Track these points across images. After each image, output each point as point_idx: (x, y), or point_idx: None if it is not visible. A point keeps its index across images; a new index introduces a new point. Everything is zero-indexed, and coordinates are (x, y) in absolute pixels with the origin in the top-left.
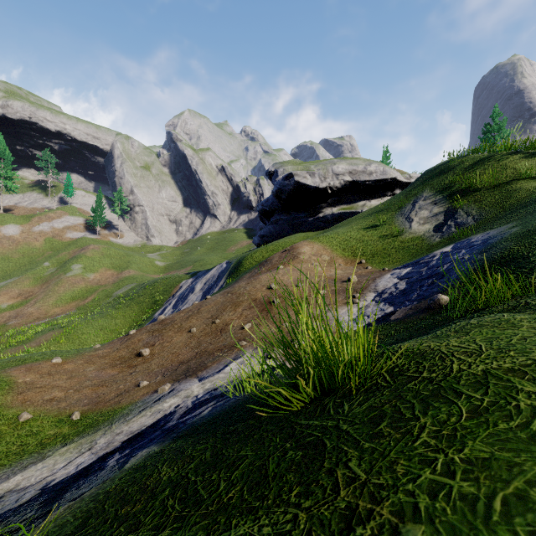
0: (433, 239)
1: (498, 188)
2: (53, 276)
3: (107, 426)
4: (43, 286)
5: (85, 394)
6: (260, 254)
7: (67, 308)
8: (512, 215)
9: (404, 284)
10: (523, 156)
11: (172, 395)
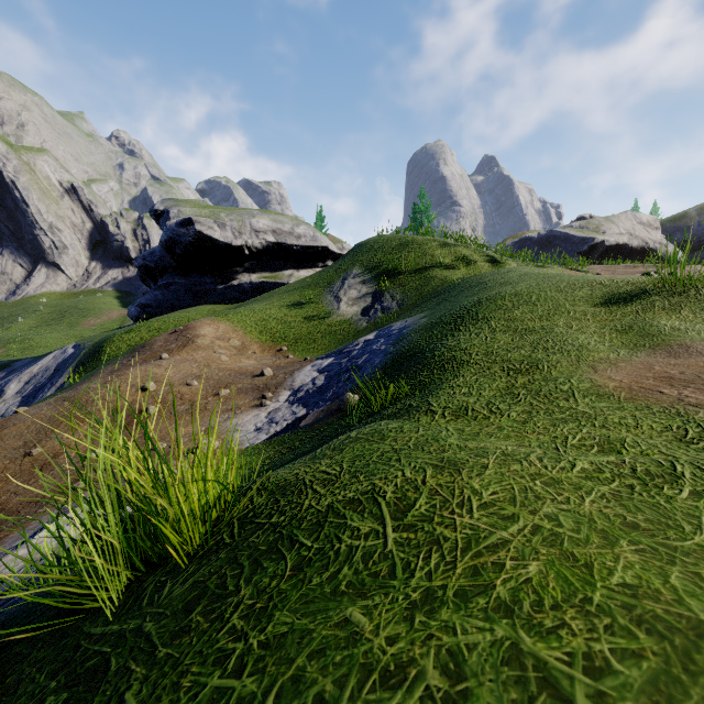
0: (360, 324)
1: (419, 273)
2: None
3: None
4: None
5: None
6: (137, 334)
7: None
8: (427, 304)
9: (323, 379)
10: (439, 244)
11: None
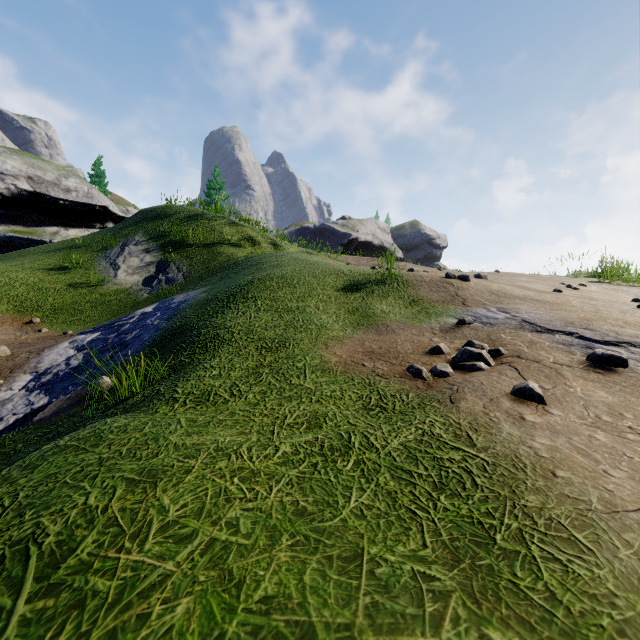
0: (141, 295)
1: (207, 247)
2: None
3: None
4: None
5: None
6: None
7: None
8: (212, 278)
9: (81, 358)
10: (228, 222)
11: None
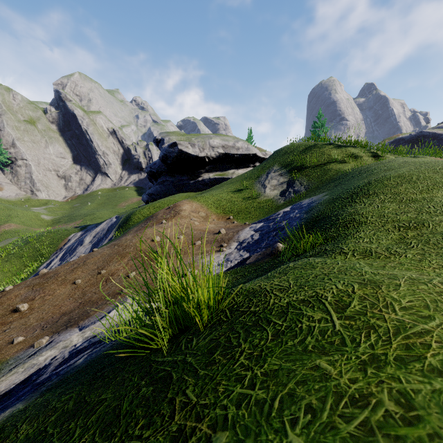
0: (279, 202)
1: (319, 167)
2: None
3: None
4: None
5: None
6: (148, 210)
7: None
8: (327, 187)
9: (258, 235)
10: (334, 146)
11: (50, 348)
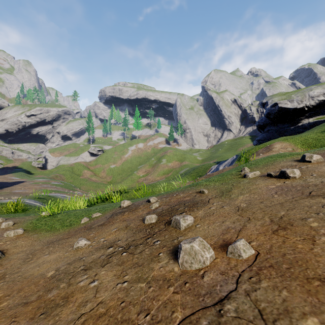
0: None
1: None
2: (155, 164)
3: None
4: (152, 168)
5: None
6: (254, 150)
7: (162, 178)
8: None
9: None
10: None
11: None
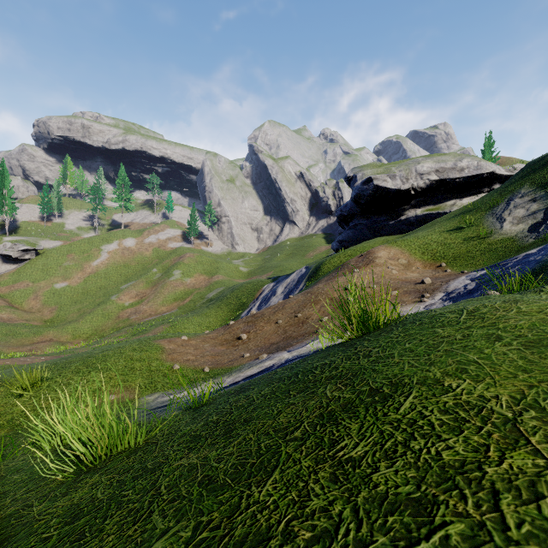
0: (526, 241)
1: None
2: (160, 280)
3: (229, 374)
4: (153, 289)
5: (207, 359)
6: (338, 259)
7: (171, 307)
8: None
9: (474, 284)
10: None
11: (270, 360)
